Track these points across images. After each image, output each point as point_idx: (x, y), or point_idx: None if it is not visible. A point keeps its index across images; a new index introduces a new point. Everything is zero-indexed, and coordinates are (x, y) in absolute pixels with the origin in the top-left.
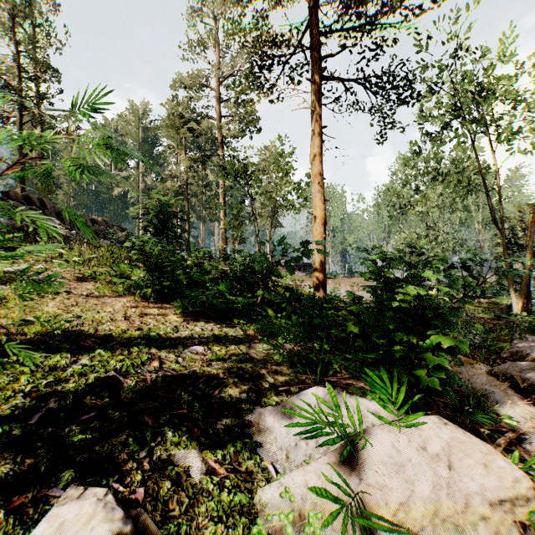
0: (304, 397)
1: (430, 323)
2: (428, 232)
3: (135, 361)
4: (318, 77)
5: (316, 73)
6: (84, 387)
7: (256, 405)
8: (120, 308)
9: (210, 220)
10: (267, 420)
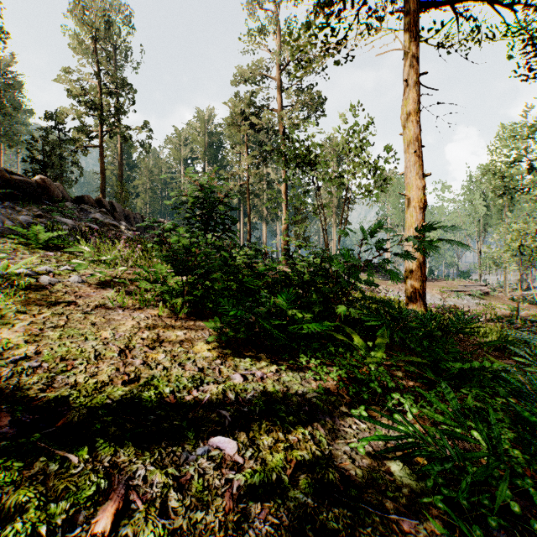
0: None
1: None
2: None
3: (48, 514)
4: (415, 4)
5: None
6: None
7: None
8: (127, 330)
9: (272, 220)
10: None
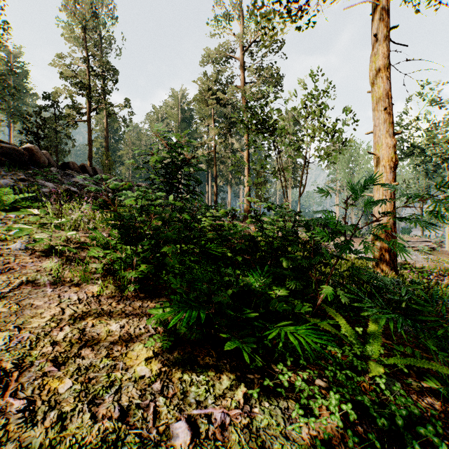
0: None
1: None
2: None
3: None
4: None
5: None
6: None
7: None
8: (39, 326)
9: (235, 183)
10: None
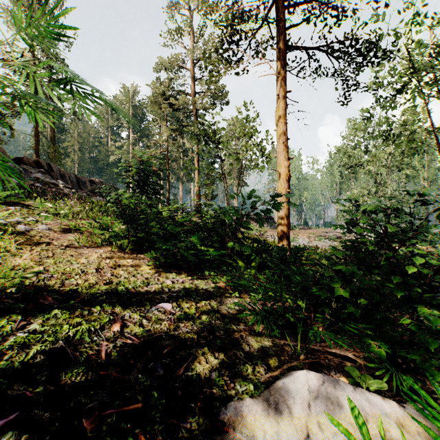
0: (291, 384)
1: (435, 286)
2: (377, 189)
3: (92, 325)
4: (283, 45)
5: (281, 41)
6: (17, 368)
7: (229, 388)
8: (95, 259)
9: (187, 180)
10: (245, 424)
